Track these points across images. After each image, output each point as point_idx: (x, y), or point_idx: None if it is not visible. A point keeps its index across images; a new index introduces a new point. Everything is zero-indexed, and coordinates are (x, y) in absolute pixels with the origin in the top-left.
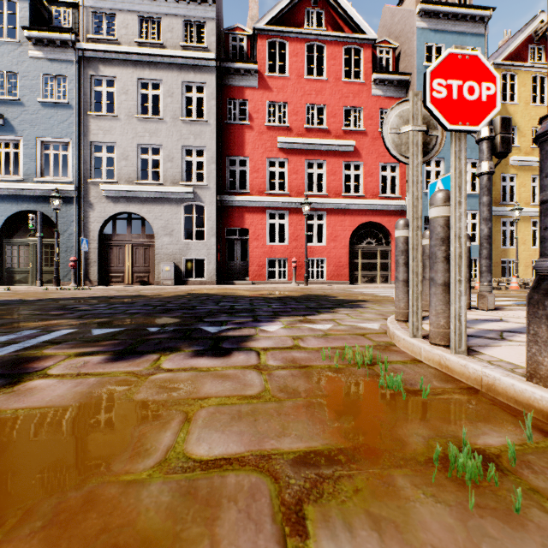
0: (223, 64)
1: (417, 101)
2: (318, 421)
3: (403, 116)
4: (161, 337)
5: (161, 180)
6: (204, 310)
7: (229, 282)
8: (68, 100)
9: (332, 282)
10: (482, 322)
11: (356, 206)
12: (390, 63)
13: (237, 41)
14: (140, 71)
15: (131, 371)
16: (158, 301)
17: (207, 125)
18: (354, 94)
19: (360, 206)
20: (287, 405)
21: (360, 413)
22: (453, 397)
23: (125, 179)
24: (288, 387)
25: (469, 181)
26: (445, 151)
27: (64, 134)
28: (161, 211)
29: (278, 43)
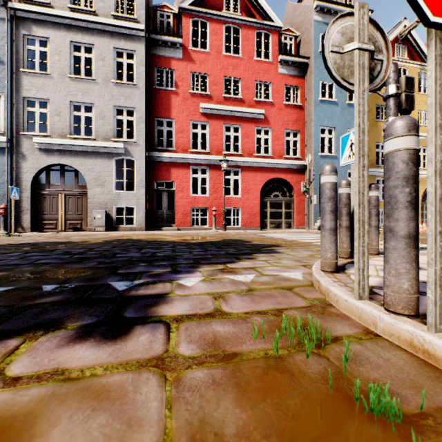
0: (152, 36)
1: (363, 14)
2: None
3: (346, 33)
4: (49, 301)
5: (93, 135)
6: (123, 258)
7: (156, 228)
8: None
9: (246, 228)
10: None
11: (266, 165)
12: (292, 48)
13: (164, 17)
14: (73, 35)
15: None
16: (81, 248)
17: (137, 88)
18: (264, 71)
19: (268, 165)
20: None
21: None
22: None
23: (58, 133)
24: (207, 424)
25: None
26: (336, 122)
27: None
28: (93, 164)
29: (201, 24)
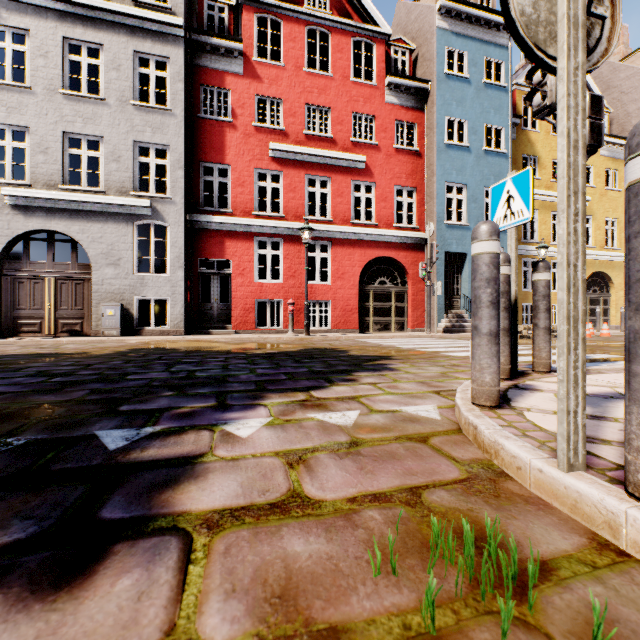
0: (195, 37)
1: None
2: None
3: None
4: None
5: (101, 186)
6: (136, 382)
7: (203, 331)
8: None
9: (339, 330)
10: (605, 401)
11: (368, 237)
12: (406, 67)
13: (215, 10)
14: (69, 27)
15: None
16: (70, 365)
17: (171, 116)
18: (364, 99)
19: (372, 237)
20: None
21: None
22: None
23: (43, 181)
24: None
25: None
26: (468, 177)
27: None
28: (101, 231)
29: (271, 25)
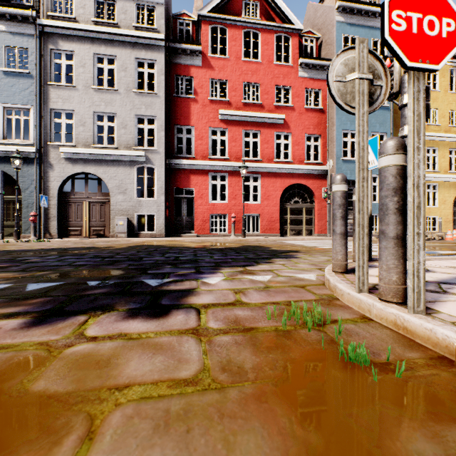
0: (172, 45)
1: (363, 48)
2: (275, 429)
3: (348, 64)
4: (98, 293)
5: (115, 144)
6: (149, 261)
7: (176, 234)
8: (29, 70)
9: (265, 234)
10: None
11: (286, 170)
12: (313, 51)
13: (184, 25)
14: (97, 47)
15: (45, 341)
16: (109, 253)
17: (157, 97)
18: (283, 75)
19: (288, 170)
20: (231, 396)
21: (329, 410)
22: (430, 374)
23: (82, 143)
24: (232, 362)
25: None
26: None
27: (25, 101)
28: (115, 172)
29: (219, 30)
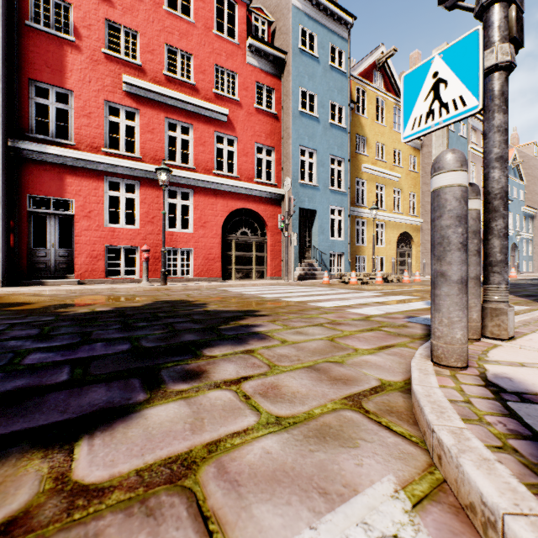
0: None
1: None
2: None
3: None
4: None
5: None
6: None
7: (32, 281)
8: None
9: (201, 278)
10: None
11: (230, 188)
12: (265, 36)
13: None
14: None
15: None
16: None
17: None
18: (227, 54)
19: (234, 189)
20: None
21: None
22: None
23: None
24: None
25: (336, 178)
26: (317, 144)
27: None
28: None
29: None
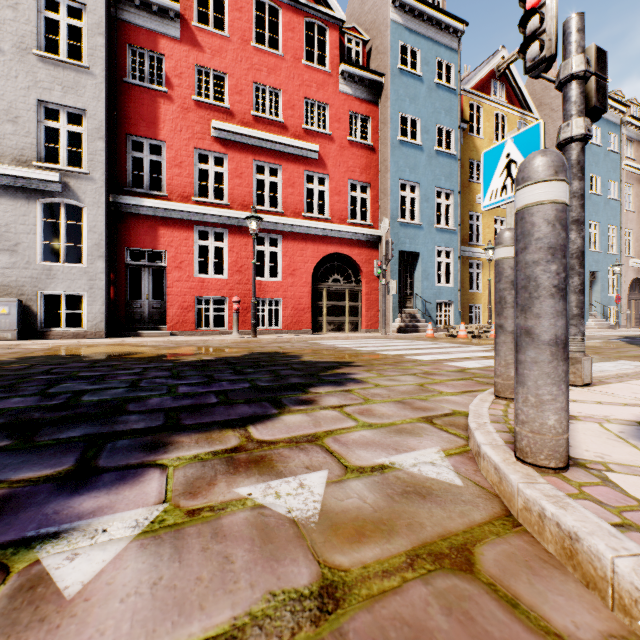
0: None
1: None
2: None
3: None
4: None
5: None
6: None
7: (130, 332)
8: None
9: (290, 330)
10: None
11: (321, 232)
12: (360, 58)
13: None
14: None
15: None
16: None
17: (89, 74)
18: (318, 85)
19: (325, 232)
20: None
21: None
22: None
23: None
24: None
25: (443, 213)
26: (420, 176)
27: None
28: None
29: None
